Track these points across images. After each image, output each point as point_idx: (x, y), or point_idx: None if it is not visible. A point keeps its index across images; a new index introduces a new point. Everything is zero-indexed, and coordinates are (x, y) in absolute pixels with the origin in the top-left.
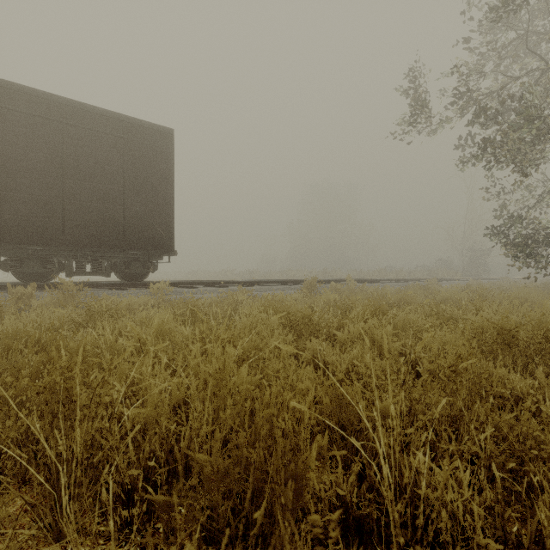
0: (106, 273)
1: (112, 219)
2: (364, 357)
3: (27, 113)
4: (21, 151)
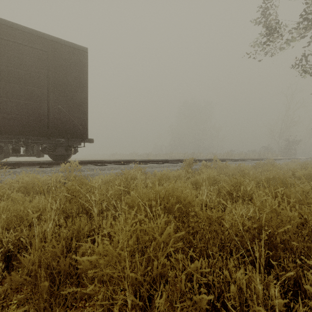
0: (37, 155)
1: (38, 113)
2: None
3: None
4: None
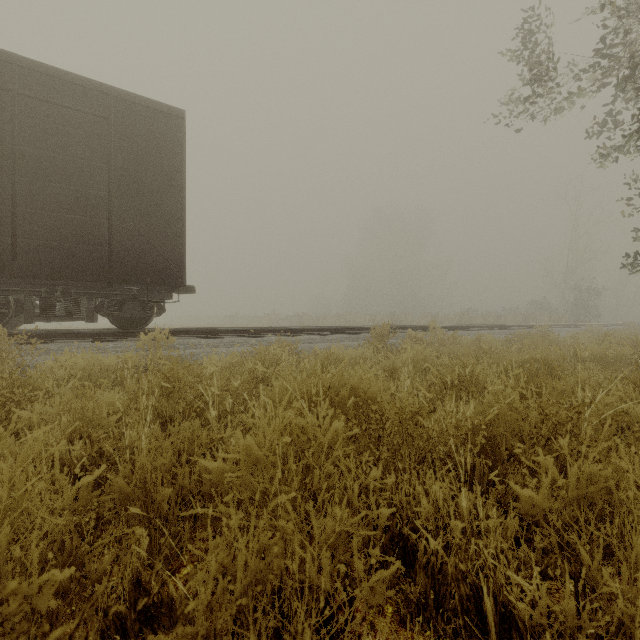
0: (87, 317)
1: (91, 238)
2: None
3: None
4: None
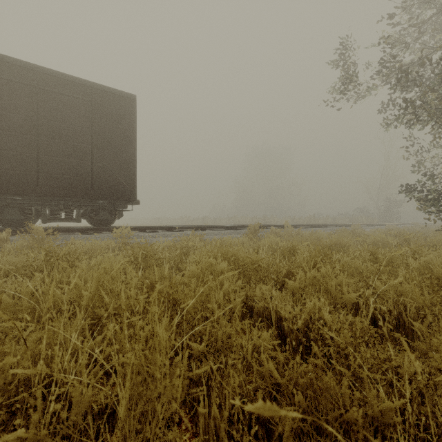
0: (77, 220)
1: (81, 172)
2: (321, 310)
3: (5, 79)
4: None
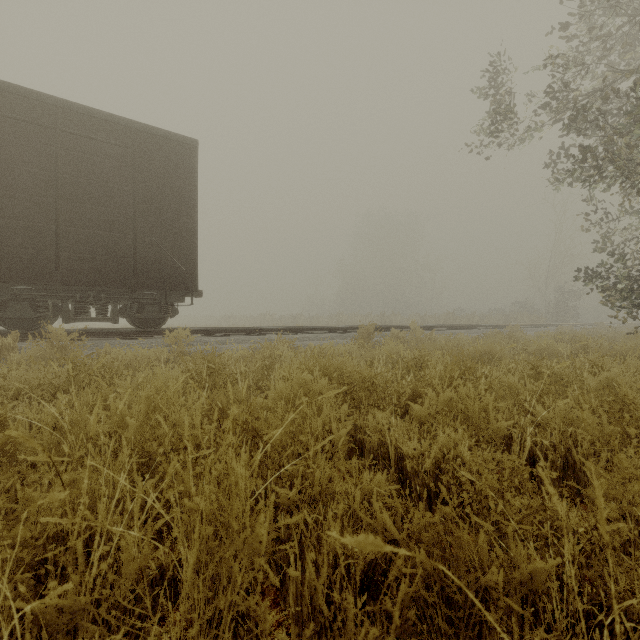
0: (114, 318)
1: (119, 251)
2: (459, 446)
3: (10, 117)
4: (2, 165)
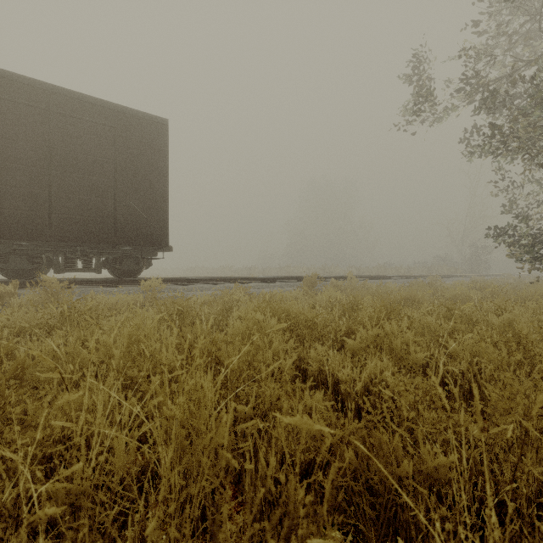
0: (97, 270)
1: (102, 213)
2: (384, 372)
3: (11, 101)
4: (4, 140)
